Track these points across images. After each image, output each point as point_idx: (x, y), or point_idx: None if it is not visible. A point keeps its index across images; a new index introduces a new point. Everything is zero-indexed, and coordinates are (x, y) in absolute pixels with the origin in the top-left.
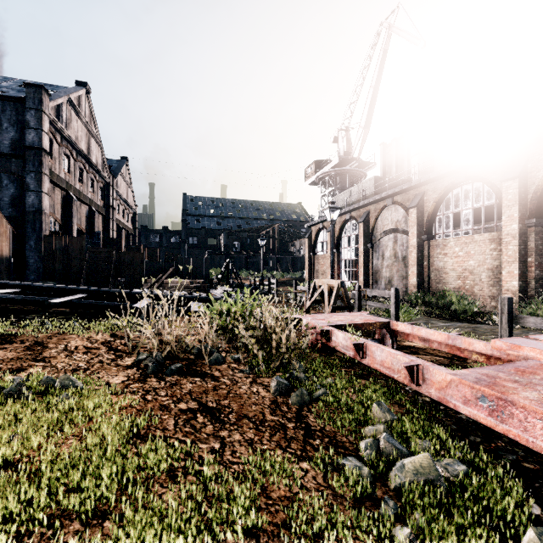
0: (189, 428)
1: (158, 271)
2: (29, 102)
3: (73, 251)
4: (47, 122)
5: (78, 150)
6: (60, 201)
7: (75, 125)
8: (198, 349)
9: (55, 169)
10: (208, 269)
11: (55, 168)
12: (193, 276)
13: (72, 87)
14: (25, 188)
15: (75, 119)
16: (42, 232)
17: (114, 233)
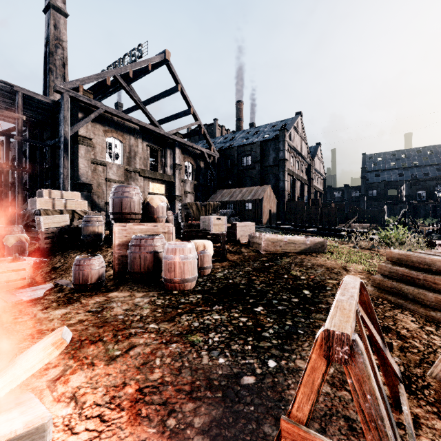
0: (369, 254)
1: (345, 218)
2: (280, 138)
3: (298, 209)
4: (286, 145)
5: (297, 152)
6: (290, 182)
7: (296, 138)
8: (372, 245)
9: (288, 166)
10: (384, 217)
11: (288, 166)
12: (371, 222)
13: (294, 118)
14: (279, 180)
15: (296, 135)
16: (285, 200)
17: (313, 195)
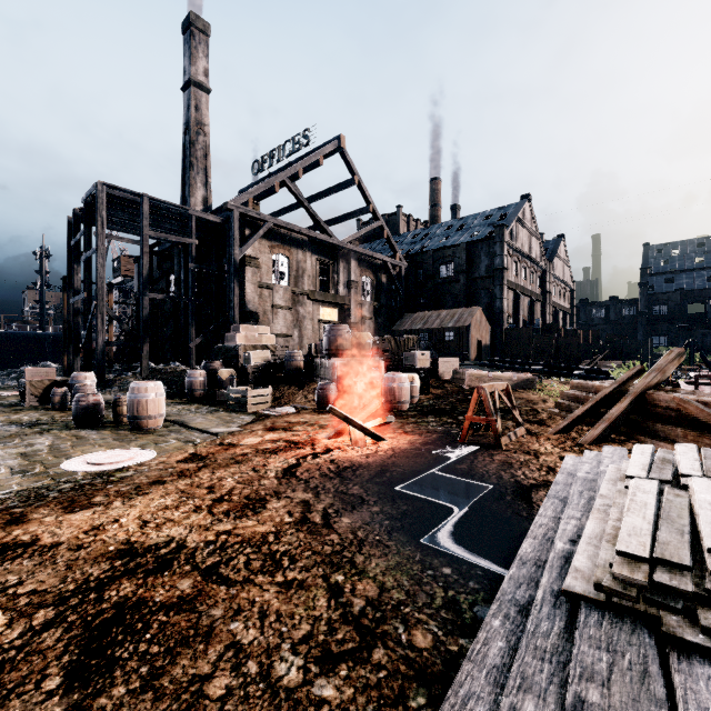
0: None
1: (593, 353)
2: (496, 238)
3: (523, 339)
4: (505, 247)
5: (523, 254)
6: (511, 300)
7: (521, 235)
8: None
9: (508, 276)
10: (651, 351)
11: (508, 276)
12: (633, 358)
13: (518, 204)
14: (494, 298)
15: (521, 230)
16: (503, 327)
17: (550, 317)
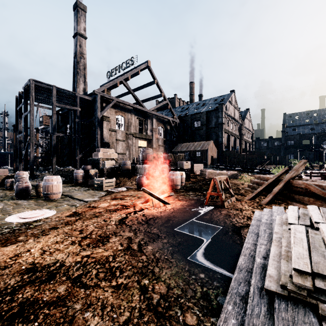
0: None
1: (262, 162)
2: (219, 109)
3: (231, 155)
4: (223, 114)
5: (231, 117)
6: (226, 137)
7: (230, 108)
8: None
9: (225, 127)
10: (287, 161)
11: (225, 127)
12: (280, 164)
13: (229, 94)
14: (218, 136)
15: (230, 106)
16: (223, 150)
17: (243, 145)
